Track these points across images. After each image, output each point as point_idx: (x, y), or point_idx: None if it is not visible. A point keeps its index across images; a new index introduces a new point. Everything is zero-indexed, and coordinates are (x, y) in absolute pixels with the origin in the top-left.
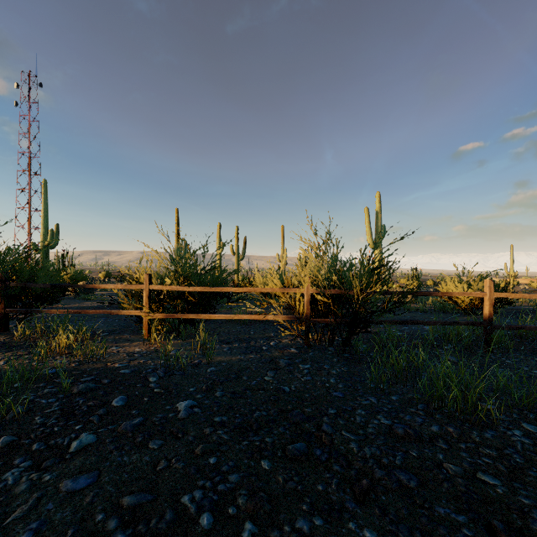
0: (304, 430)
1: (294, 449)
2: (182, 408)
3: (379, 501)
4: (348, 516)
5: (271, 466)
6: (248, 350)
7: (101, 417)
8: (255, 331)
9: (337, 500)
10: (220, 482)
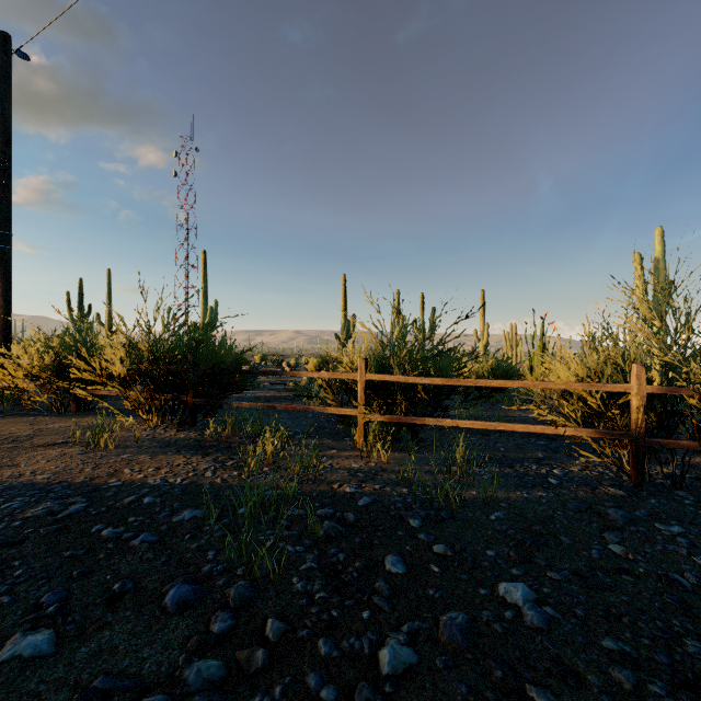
0: None
1: None
2: (519, 601)
3: None
4: None
5: None
6: (525, 481)
7: (391, 598)
8: (506, 447)
9: None
10: None
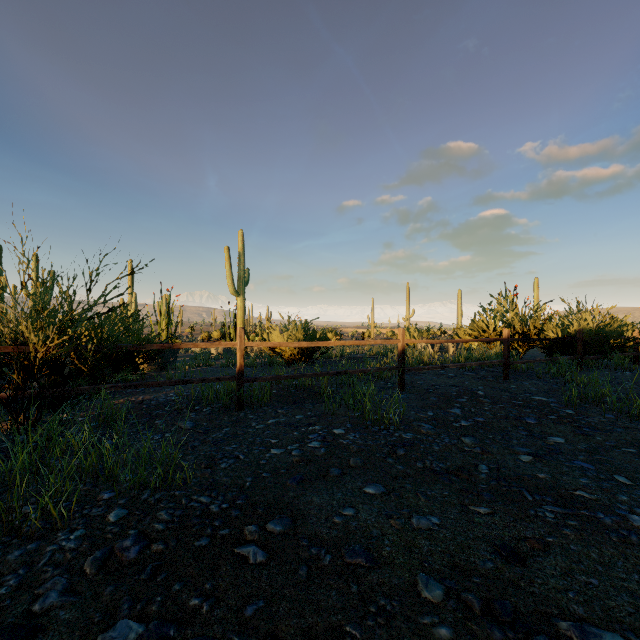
0: None
1: None
2: None
3: None
4: None
5: None
6: None
7: None
8: None
9: None
10: None
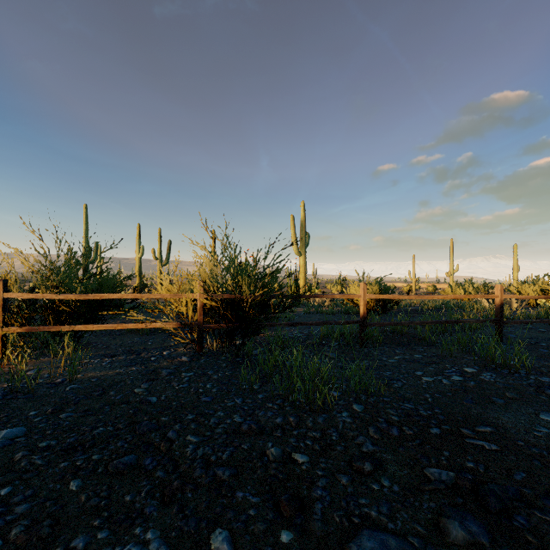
0: (148, 440)
1: (119, 462)
2: None
3: (184, 499)
4: (140, 521)
5: (81, 485)
6: (134, 362)
7: None
8: (154, 342)
9: (140, 507)
10: None
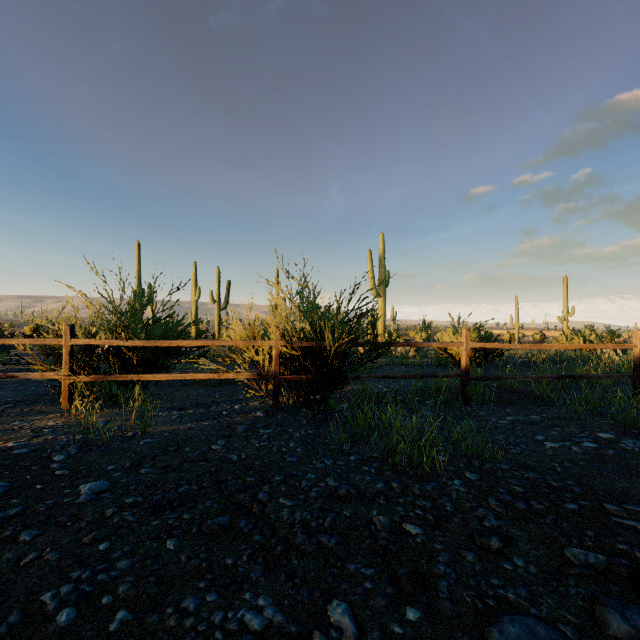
0: (237, 501)
1: (214, 523)
2: (85, 490)
3: (290, 566)
4: (248, 586)
5: (178, 545)
6: (204, 416)
7: None
8: (221, 394)
9: (244, 572)
10: (103, 571)
